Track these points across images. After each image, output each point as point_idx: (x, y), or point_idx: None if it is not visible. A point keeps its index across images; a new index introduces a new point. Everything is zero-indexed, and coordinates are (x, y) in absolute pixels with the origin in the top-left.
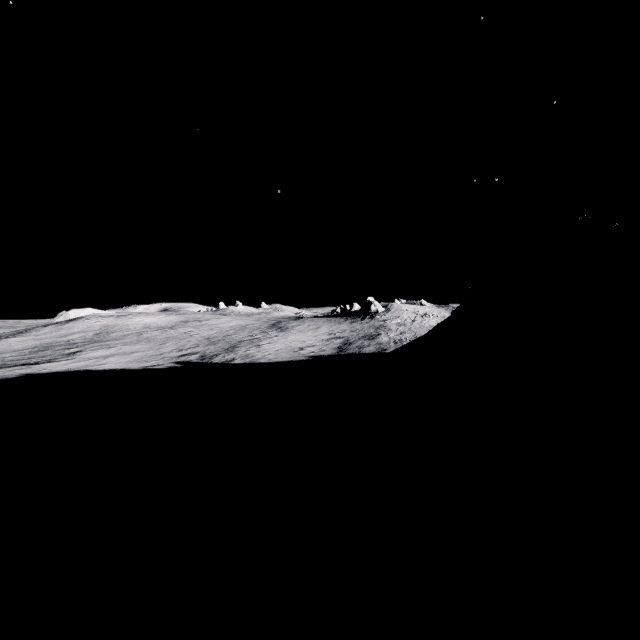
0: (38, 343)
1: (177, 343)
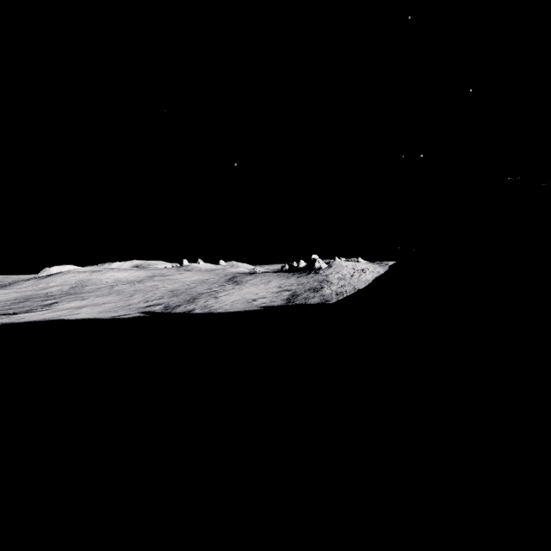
0: (19, 295)
1: (144, 295)
